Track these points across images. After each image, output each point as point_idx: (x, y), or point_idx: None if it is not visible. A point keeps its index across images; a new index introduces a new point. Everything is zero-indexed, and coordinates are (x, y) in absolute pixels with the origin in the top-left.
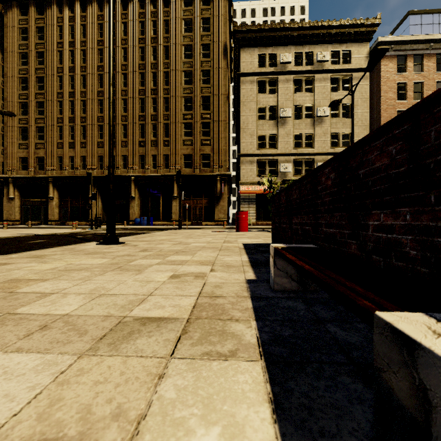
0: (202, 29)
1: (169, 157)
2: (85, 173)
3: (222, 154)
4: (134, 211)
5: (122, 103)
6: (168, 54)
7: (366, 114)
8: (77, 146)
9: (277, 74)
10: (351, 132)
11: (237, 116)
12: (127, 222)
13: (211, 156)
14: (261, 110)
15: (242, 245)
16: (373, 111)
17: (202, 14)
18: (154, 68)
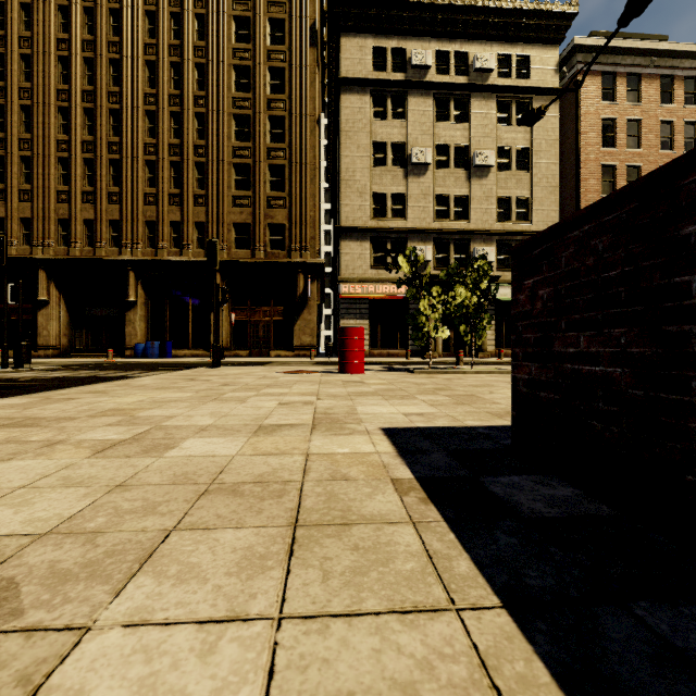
0: None
1: (206, 227)
2: (29, 252)
3: (308, 226)
4: (135, 330)
5: (111, 116)
6: (204, 30)
7: (554, 167)
8: (11, 197)
9: (406, 86)
10: (529, 197)
11: (334, 165)
12: (122, 352)
13: (288, 228)
14: (378, 149)
15: (392, 452)
16: (564, 165)
17: None
18: (176, 55)
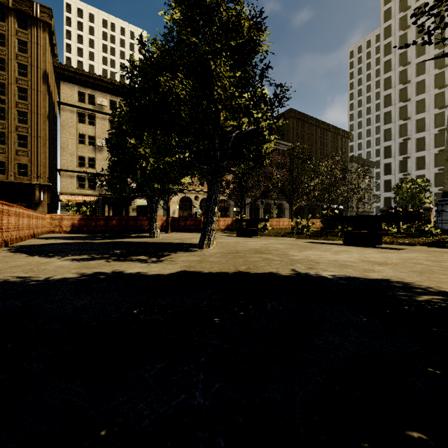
0: (18, 48)
1: None
2: None
3: (42, 166)
4: None
5: None
6: None
7: None
8: None
9: (95, 112)
10: None
11: None
12: None
13: (29, 166)
14: (81, 136)
15: None
16: None
17: (18, 35)
18: None
